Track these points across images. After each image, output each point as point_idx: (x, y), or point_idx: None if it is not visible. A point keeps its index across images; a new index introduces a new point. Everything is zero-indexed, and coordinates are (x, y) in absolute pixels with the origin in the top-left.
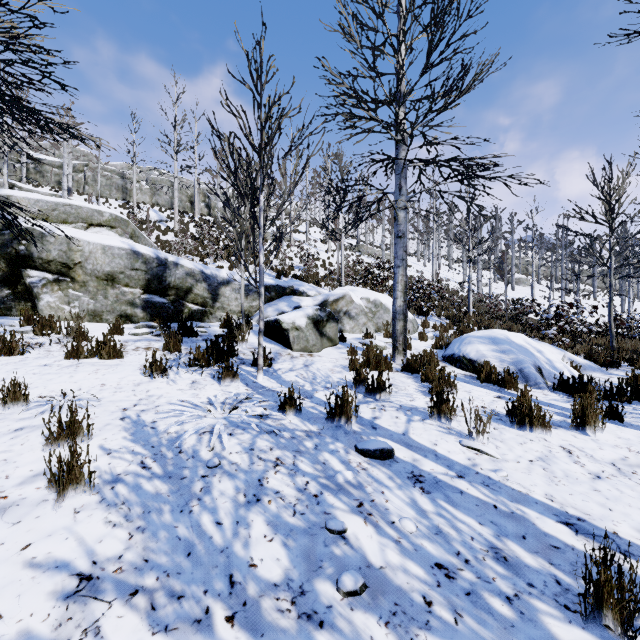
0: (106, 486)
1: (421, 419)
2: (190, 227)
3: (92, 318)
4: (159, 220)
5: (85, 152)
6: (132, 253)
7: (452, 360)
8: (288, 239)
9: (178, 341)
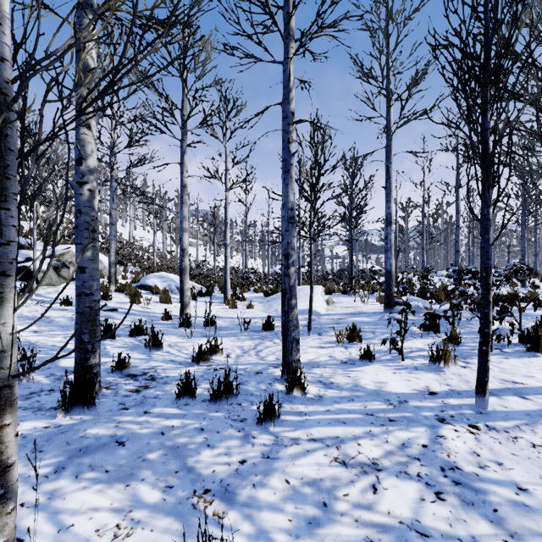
0: None
1: (127, 304)
2: None
3: None
4: None
5: None
6: None
7: (141, 287)
8: None
9: None
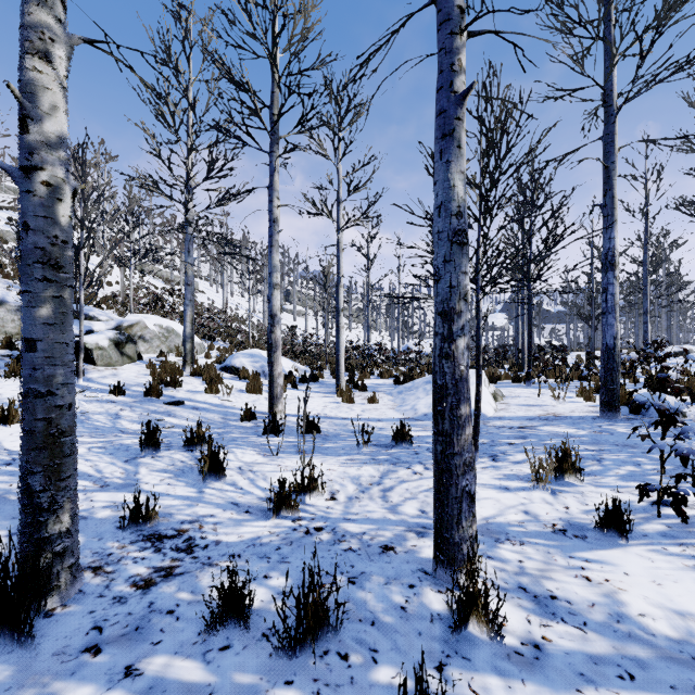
0: None
1: (200, 394)
2: None
3: None
4: None
5: None
6: None
7: (226, 369)
8: None
9: None
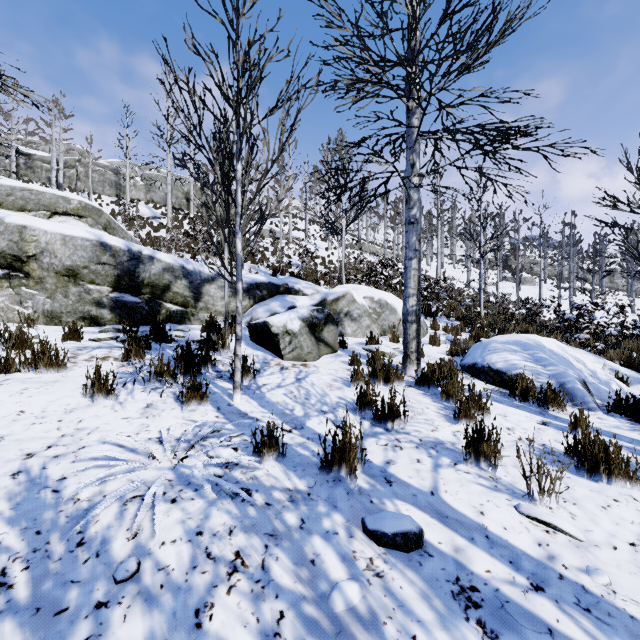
0: None
1: (452, 463)
2: (184, 224)
3: (49, 320)
4: (152, 217)
5: (81, 149)
6: (98, 245)
7: (474, 371)
8: (287, 236)
9: (142, 349)
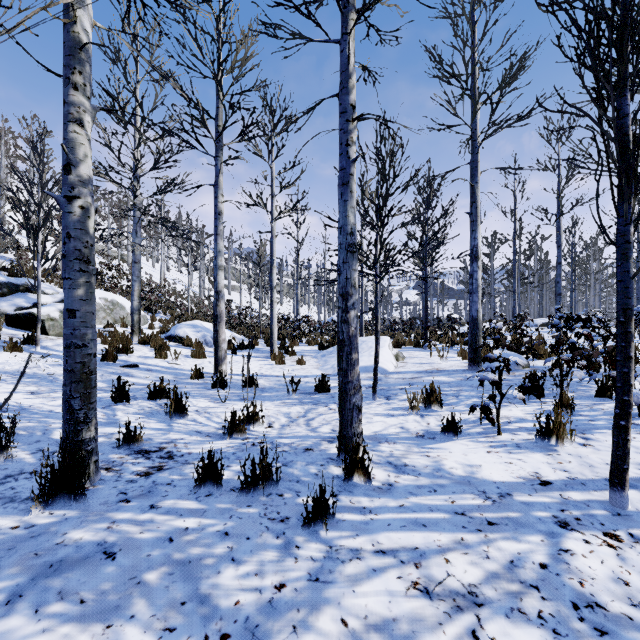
0: (2, 381)
1: (151, 359)
2: None
3: None
4: None
5: None
6: None
7: (170, 338)
8: None
9: None
